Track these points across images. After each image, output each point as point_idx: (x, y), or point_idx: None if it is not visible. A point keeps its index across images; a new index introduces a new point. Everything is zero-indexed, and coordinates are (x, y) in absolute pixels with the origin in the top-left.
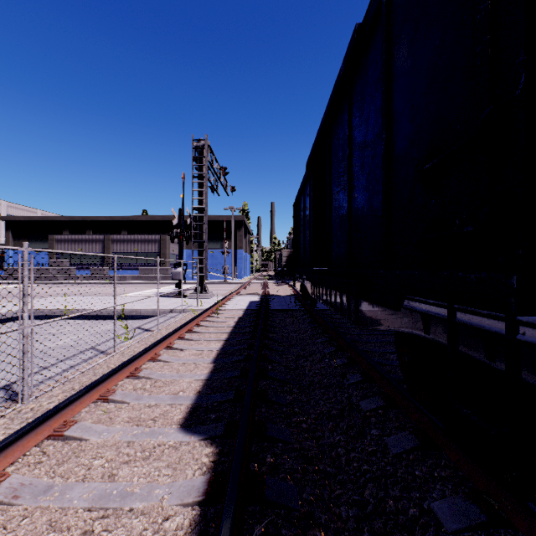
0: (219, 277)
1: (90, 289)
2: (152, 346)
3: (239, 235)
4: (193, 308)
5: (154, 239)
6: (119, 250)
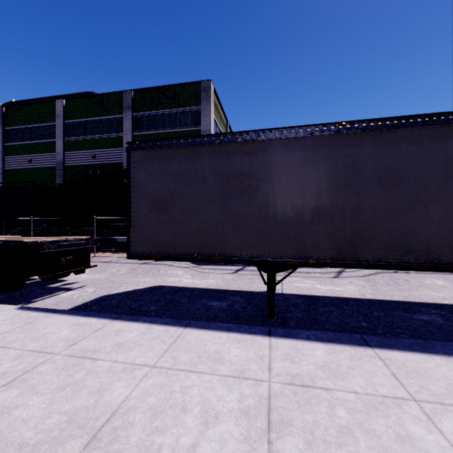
0: None
1: None
2: None
3: None
4: None
5: None
6: None
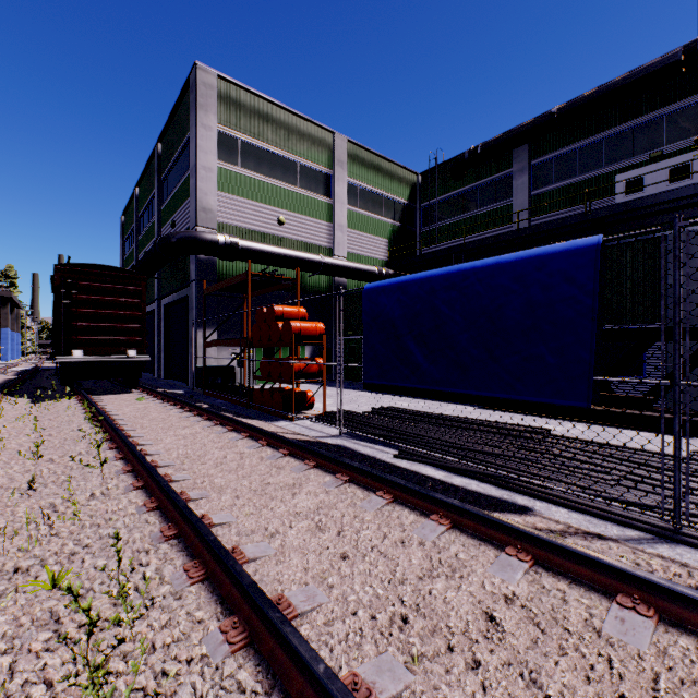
0: None
1: None
2: None
3: (5, 313)
4: None
5: None
6: None
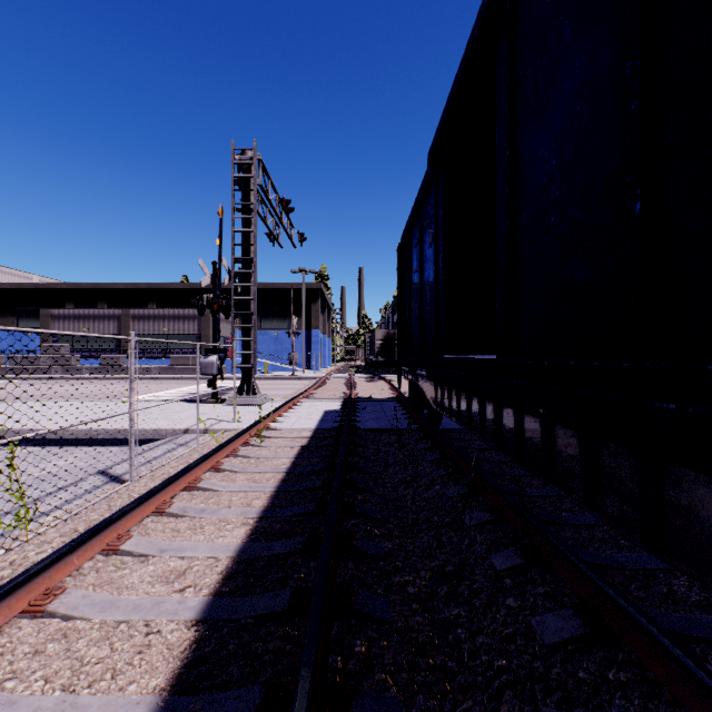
0: (286, 369)
1: (91, 387)
2: (46, 563)
3: (315, 310)
4: (224, 426)
5: (192, 315)
6: (142, 331)
